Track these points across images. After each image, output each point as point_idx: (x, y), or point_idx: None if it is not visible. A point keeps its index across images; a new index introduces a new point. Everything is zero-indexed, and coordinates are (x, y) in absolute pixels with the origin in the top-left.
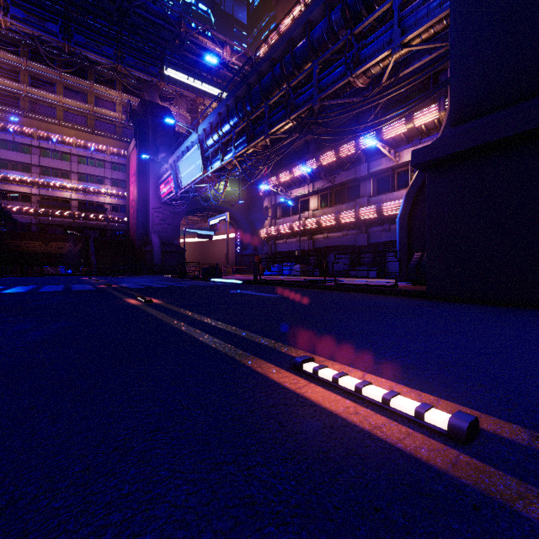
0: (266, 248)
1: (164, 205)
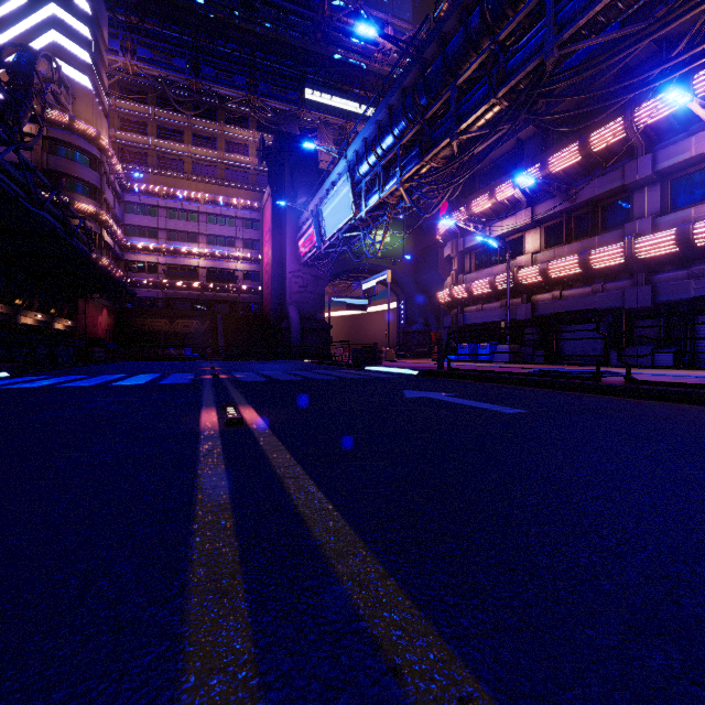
0: (448, 319)
1: (304, 267)
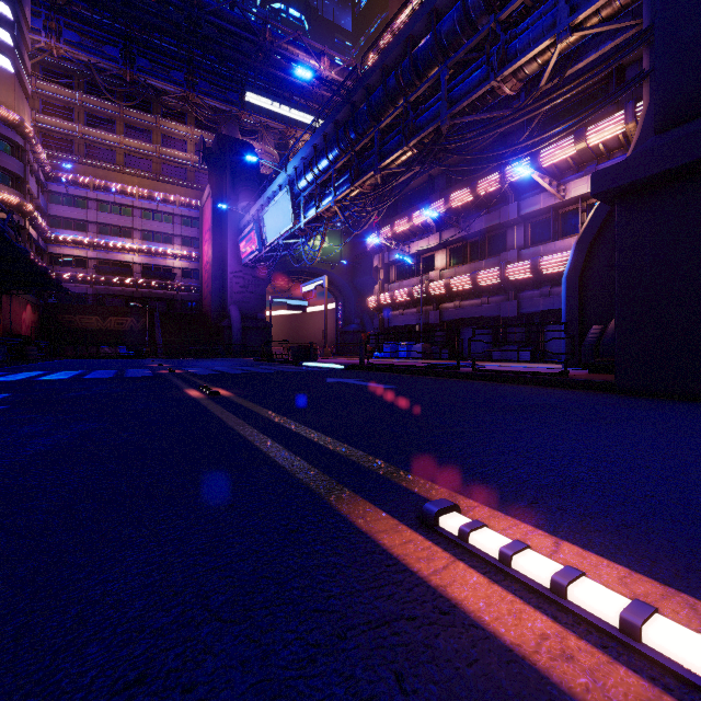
0: (376, 321)
1: (245, 267)
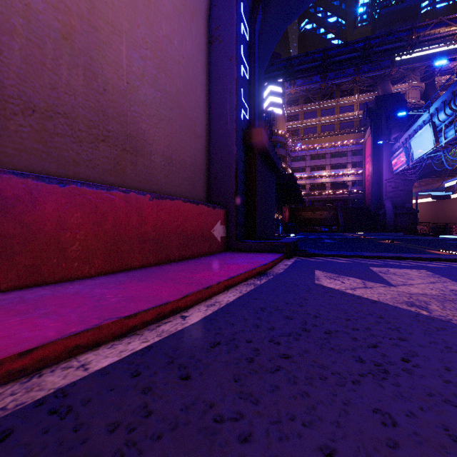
0: None
1: (396, 175)
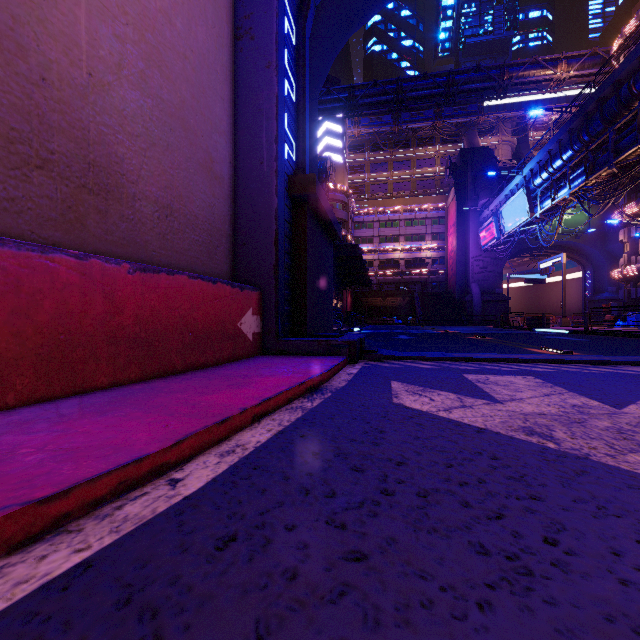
0: (620, 292)
1: (484, 252)
